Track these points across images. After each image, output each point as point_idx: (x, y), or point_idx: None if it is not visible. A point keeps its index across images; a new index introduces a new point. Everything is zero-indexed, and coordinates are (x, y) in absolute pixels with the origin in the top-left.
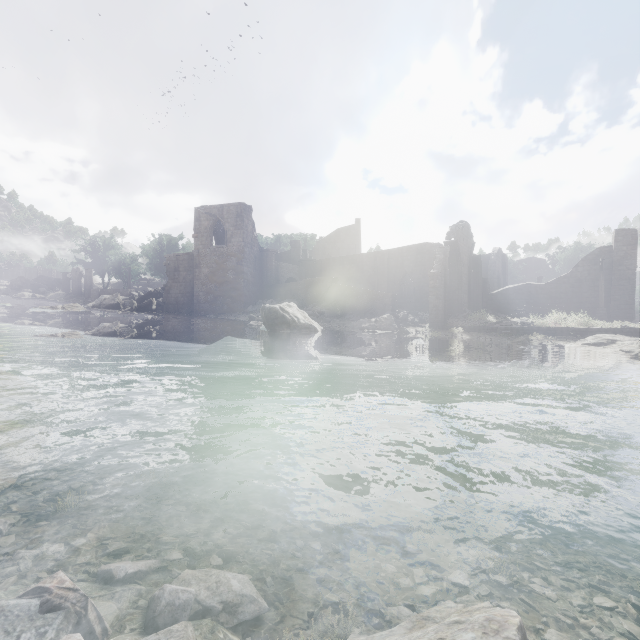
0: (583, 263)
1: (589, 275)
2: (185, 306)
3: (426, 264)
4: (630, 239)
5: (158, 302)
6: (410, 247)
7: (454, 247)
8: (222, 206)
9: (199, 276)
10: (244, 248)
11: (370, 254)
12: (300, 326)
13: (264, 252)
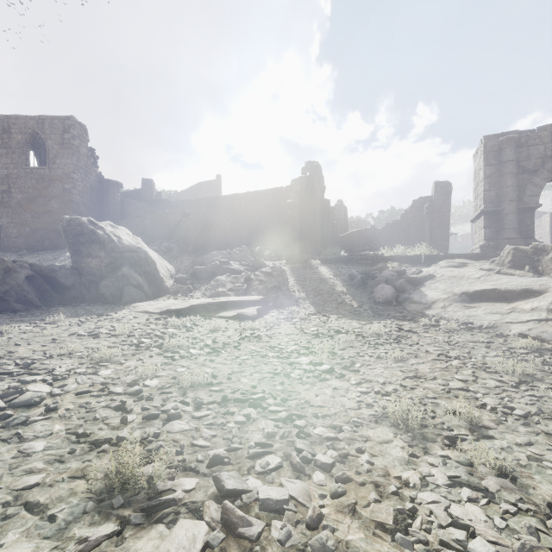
0: (411, 210)
1: (416, 221)
2: None
3: (281, 208)
4: (446, 190)
5: None
6: (266, 191)
7: (309, 183)
8: (42, 118)
9: (8, 203)
10: (74, 172)
11: (227, 197)
12: (122, 248)
13: (104, 183)
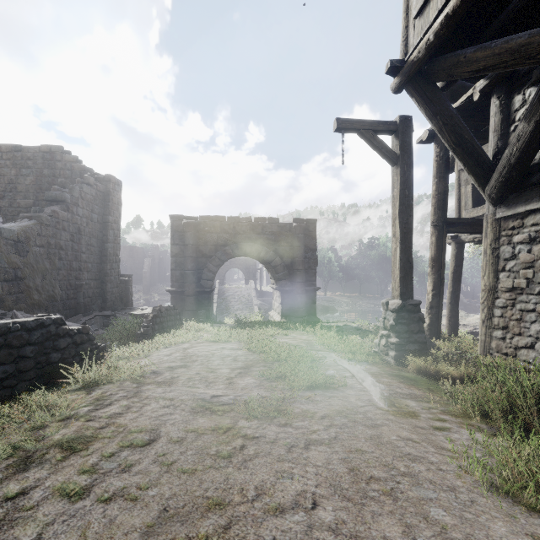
0: None
1: None
2: None
3: (136, 257)
4: None
5: None
6: (126, 247)
7: (153, 257)
8: None
9: None
10: None
11: None
12: None
13: None
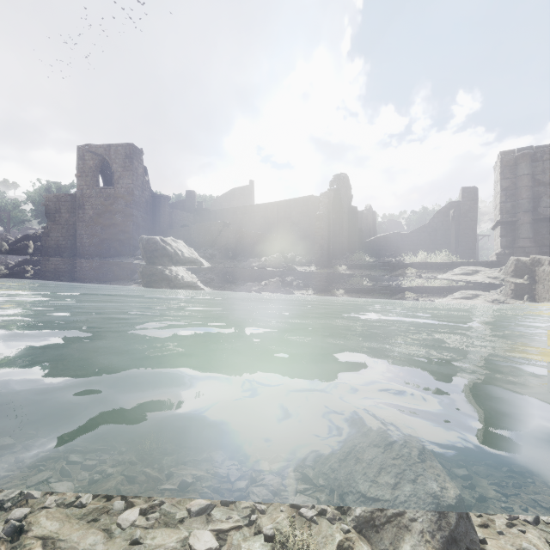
0: (438, 215)
1: (442, 225)
2: (67, 250)
3: (311, 215)
4: (473, 195)
5: (36, 246)
6: (297, 199)
7: (337, 194)
8: (109, 146)
9: (83, 218)
10: (133, 190)
11: (261, 205)
12: (184, 260)
13: (156, 197)
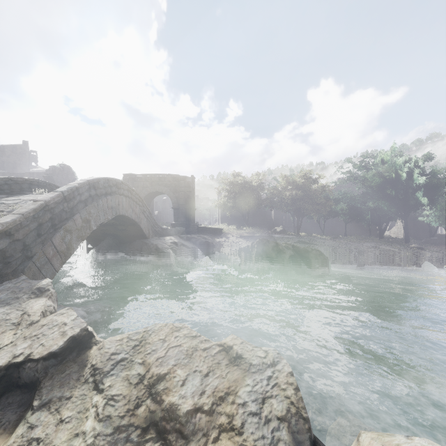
0: None
1: None
2: None
3: None
4: None
5: None
6: (40, 173)
7: (50, 179)
8: None
9: None
10: None
11: (6, 174)
12: None
13: None
